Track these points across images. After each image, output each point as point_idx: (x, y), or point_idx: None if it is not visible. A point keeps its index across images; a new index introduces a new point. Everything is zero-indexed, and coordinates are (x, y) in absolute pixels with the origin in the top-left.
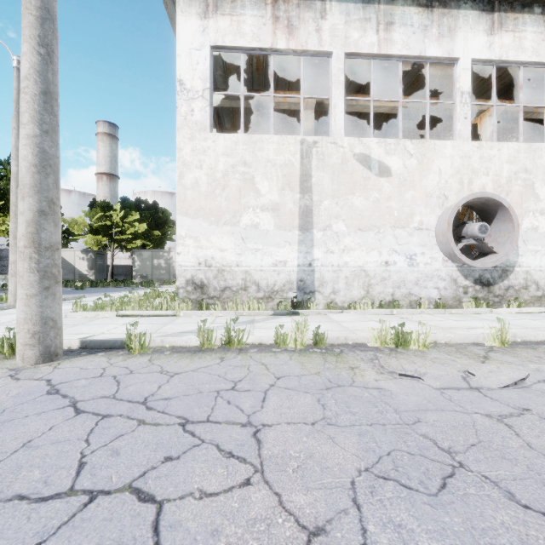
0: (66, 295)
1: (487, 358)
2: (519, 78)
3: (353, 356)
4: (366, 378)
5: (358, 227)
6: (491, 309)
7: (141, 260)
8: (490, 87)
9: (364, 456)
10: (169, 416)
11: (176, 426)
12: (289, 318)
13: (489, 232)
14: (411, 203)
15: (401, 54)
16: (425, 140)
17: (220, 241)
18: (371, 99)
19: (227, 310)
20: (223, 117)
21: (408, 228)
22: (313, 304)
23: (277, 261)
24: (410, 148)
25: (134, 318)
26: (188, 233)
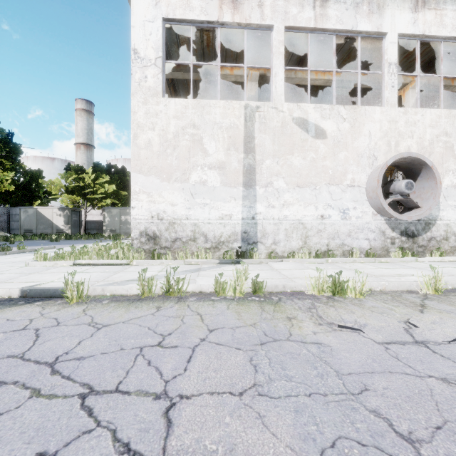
0: (40, 246)
1: (424, 306)
2: (440, 52)
3: (291, 305)
4: (304, 330)
5: (297, 184)
6: (416, 258)
7: (111, 216)
8: (411, 64)
9: (302, 450)
10: (73, 384)
11: (75, 398)
12: (233, 267)
13: (414, 189)
14: (344, 162)
15: (335, 29)
16: (356, 106)
17: (171, 196)
18: (308, 68)
19: (178, 259)
20: (179, 91)
21: (341, 185)
22: (256, 253)
23: (223, 214)
24: (343, 113)
25: (89, 267)
26: (142, 189)
